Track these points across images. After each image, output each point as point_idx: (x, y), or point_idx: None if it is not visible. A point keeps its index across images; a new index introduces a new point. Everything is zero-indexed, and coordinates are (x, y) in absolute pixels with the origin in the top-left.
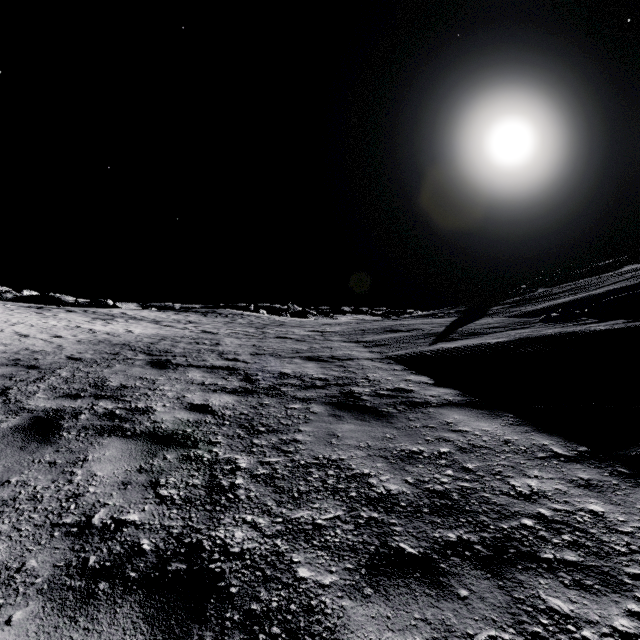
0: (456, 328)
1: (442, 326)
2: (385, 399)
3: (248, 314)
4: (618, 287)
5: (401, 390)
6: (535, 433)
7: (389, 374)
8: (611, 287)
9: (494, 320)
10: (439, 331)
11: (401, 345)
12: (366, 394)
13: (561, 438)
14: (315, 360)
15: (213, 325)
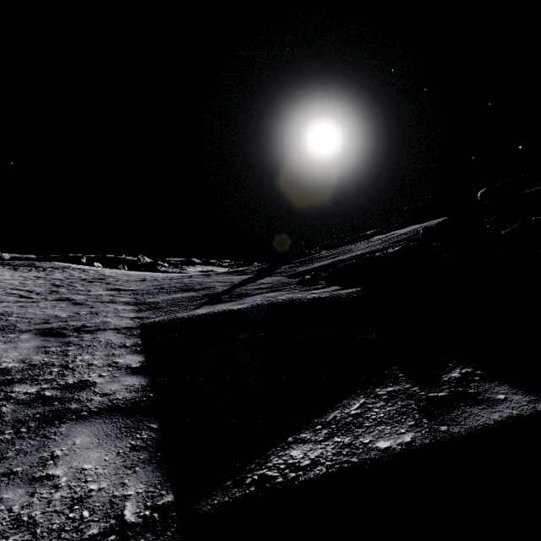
0: (235, 288)
1: (230, 285)
2: (30, 409)
3: (74, 267)
4: (358, 254)
5: (79, 386)
6: (142, 467)
7: (105, 354)
8: (355, 253)
9: (272, 279)
10: (219, 291)
11: (171, 308)
12: (18, 400)
13: (163, 474)
14: (50, 334)
15: (4, 282)
